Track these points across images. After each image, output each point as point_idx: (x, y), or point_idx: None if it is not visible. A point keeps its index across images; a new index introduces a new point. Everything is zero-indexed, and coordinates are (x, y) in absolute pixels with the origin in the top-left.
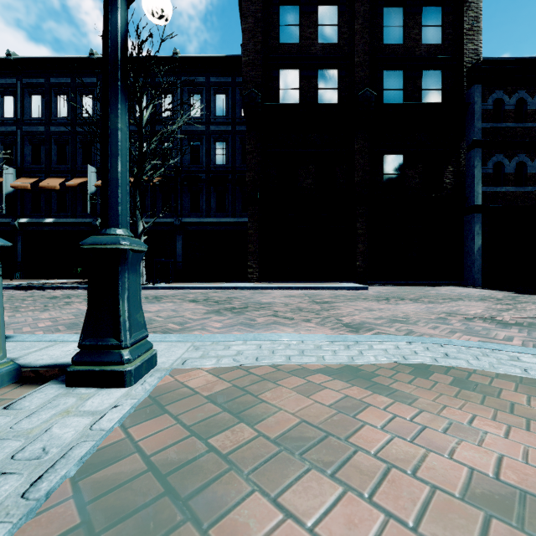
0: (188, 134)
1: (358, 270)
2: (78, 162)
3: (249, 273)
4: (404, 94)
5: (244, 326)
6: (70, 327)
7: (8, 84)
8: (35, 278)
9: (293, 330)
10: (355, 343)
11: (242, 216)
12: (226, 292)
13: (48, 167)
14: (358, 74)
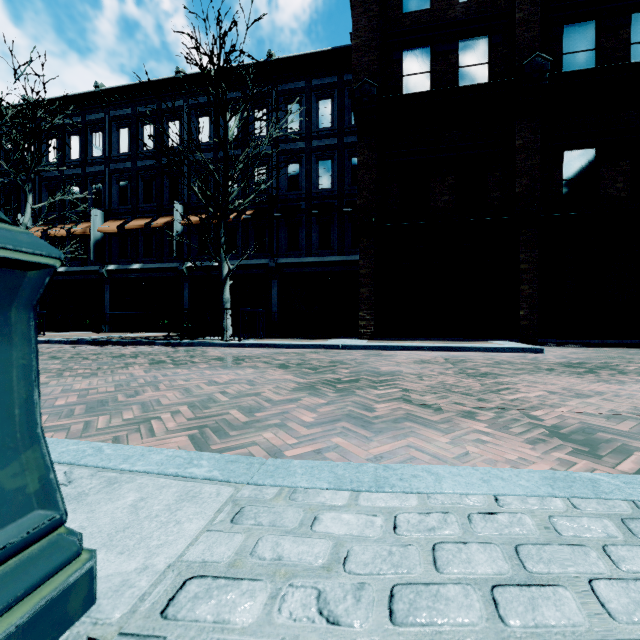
0: (284, 154)
1: (521, 322)
2: (164, 199)
3: (362, 327)
4: (597, 55)
5: (353, 422)
6: (93, 407)
7: (97, 119)
8: (122, 331)
9: (449, 440)
10: (636, 511)
11: (352, 253)
12: (330, 353)
13: (135, 207)
14: (521, 36)
